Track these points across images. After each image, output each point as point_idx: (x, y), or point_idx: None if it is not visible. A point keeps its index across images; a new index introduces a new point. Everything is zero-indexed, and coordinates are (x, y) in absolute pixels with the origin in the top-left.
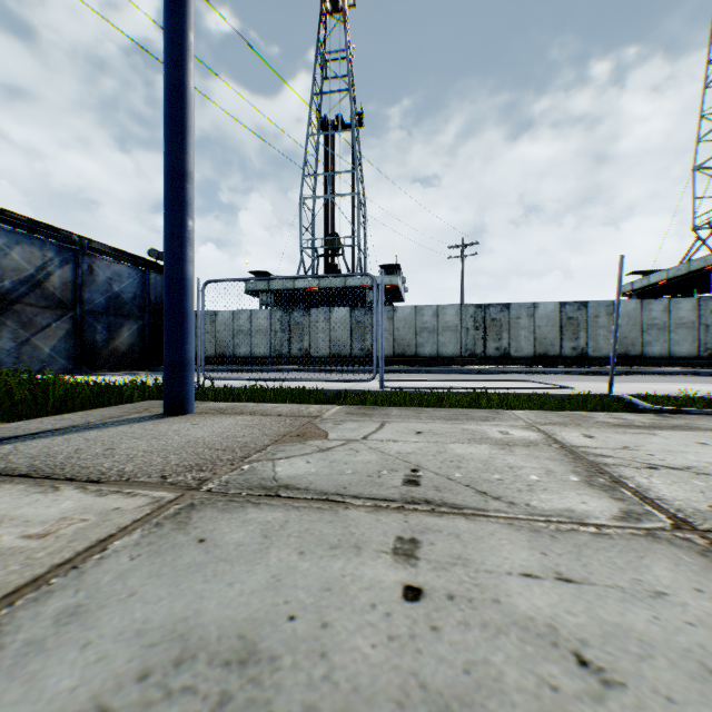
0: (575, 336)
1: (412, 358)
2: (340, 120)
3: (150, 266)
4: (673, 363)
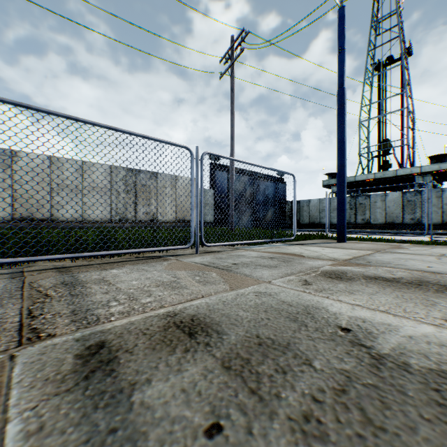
0: None
1: None
2: (390, 59)
3: (278, 180)
4: None
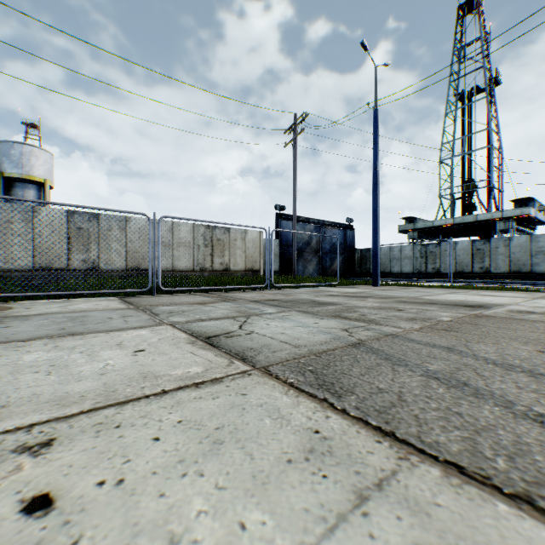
0: None
1: (526, 274)
2: (476, 89)
3: (347, 227)
4: None
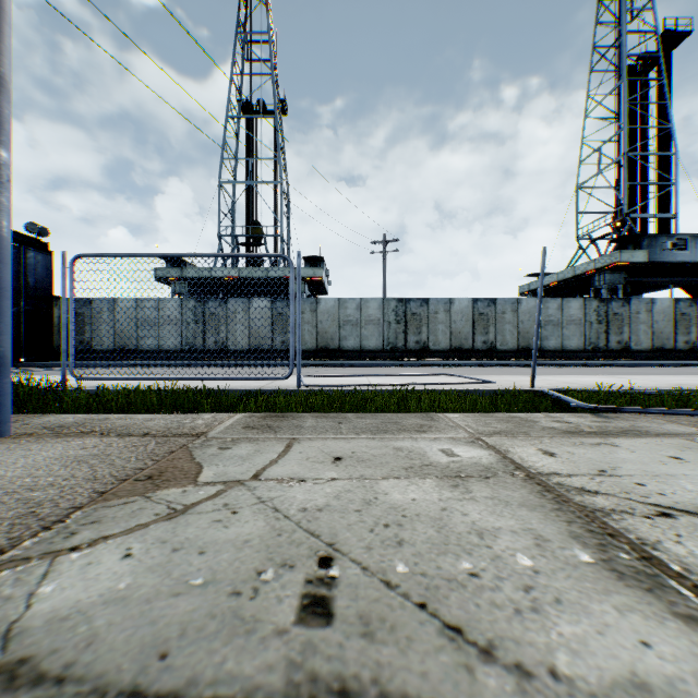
0: (486, 331)
1: (335, 352)
2: (263, 106)
3: (28, 242)
4: (566, 355)
